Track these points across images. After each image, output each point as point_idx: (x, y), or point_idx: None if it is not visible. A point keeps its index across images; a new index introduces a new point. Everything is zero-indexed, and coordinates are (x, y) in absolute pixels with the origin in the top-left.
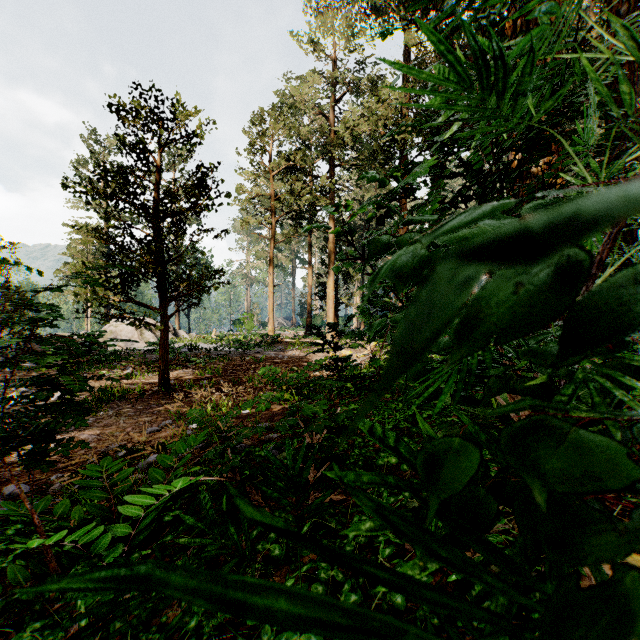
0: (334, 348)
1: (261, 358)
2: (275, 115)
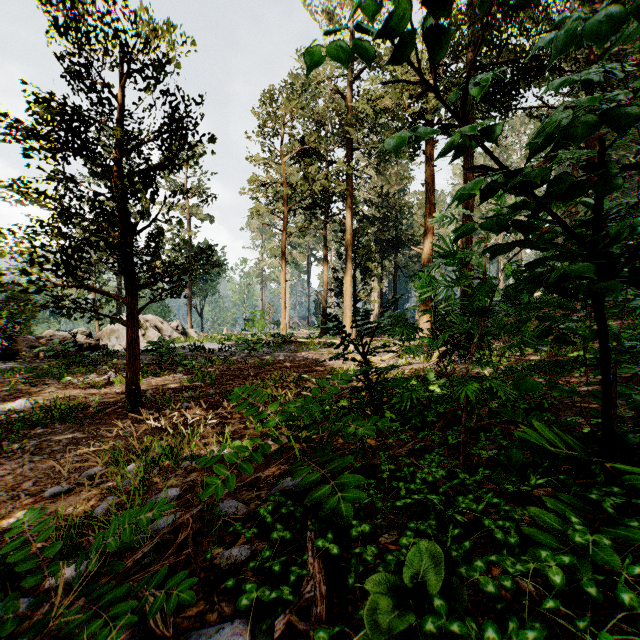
0: (364, 353)
1: (267, 361)
2: (287, 94)
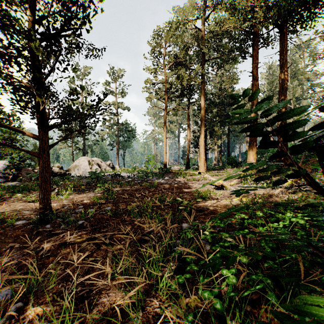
0: None
1: (153, 184)
2: (167, 30)
